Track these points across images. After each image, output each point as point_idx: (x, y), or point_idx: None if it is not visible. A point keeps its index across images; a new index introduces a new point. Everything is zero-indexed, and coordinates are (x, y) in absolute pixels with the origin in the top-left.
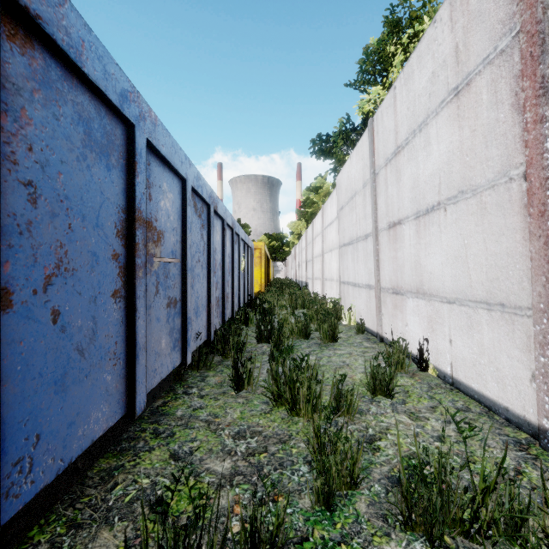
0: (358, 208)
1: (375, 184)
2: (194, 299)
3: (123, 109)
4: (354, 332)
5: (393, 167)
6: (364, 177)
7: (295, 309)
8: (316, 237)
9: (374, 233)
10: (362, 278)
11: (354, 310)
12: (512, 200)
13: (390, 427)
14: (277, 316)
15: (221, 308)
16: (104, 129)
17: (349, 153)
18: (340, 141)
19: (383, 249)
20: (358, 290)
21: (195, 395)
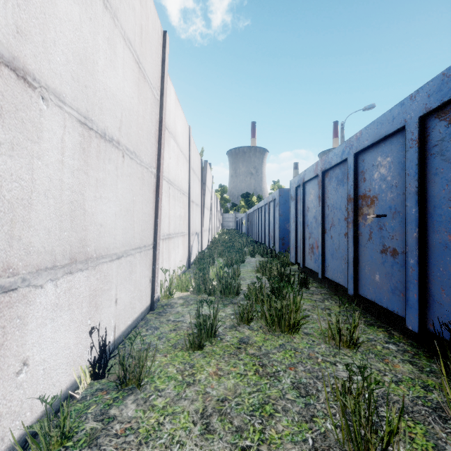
0: None
1: None
2: None
3: (343, 158)
4: None
5: None
6: None
7: None
8: None
9: None
10: None
11: None
12: (152, 184)
13: (219, 318)
14: None
15: None
16: (342, 172)
17: None
18: None
19: None
20: None
21: (380, 340)
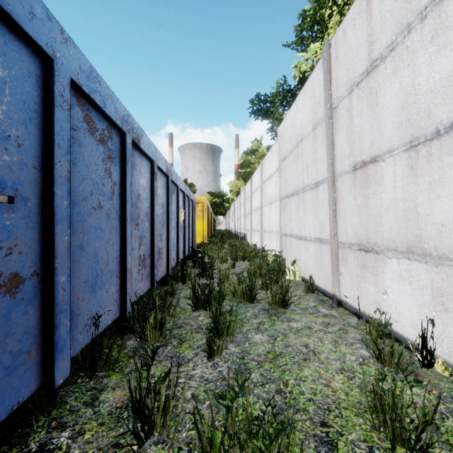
0: (306, 155)
1: (332, 121)
2: (86, 266)
3: None
4: (303, 290)
5: (363, 91)
6: (314, 117)
7: (236, 260)
8: (255, 191)
9: (330, 179)
10: (310, 230)
11: (299, 265)
12: None
13: None
14: (217, 272)
15: (150, 267)
16: None
17: (285, 113)
18: (277, 102)
19: (344, 196)
20: (304, 243)
21: None
